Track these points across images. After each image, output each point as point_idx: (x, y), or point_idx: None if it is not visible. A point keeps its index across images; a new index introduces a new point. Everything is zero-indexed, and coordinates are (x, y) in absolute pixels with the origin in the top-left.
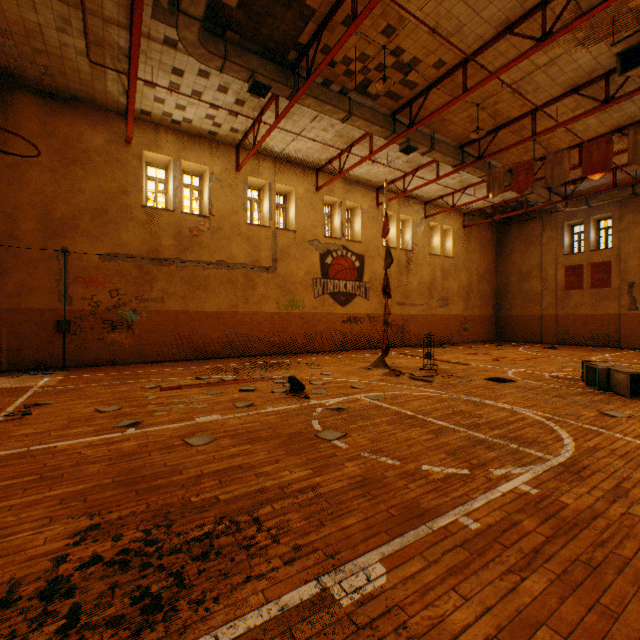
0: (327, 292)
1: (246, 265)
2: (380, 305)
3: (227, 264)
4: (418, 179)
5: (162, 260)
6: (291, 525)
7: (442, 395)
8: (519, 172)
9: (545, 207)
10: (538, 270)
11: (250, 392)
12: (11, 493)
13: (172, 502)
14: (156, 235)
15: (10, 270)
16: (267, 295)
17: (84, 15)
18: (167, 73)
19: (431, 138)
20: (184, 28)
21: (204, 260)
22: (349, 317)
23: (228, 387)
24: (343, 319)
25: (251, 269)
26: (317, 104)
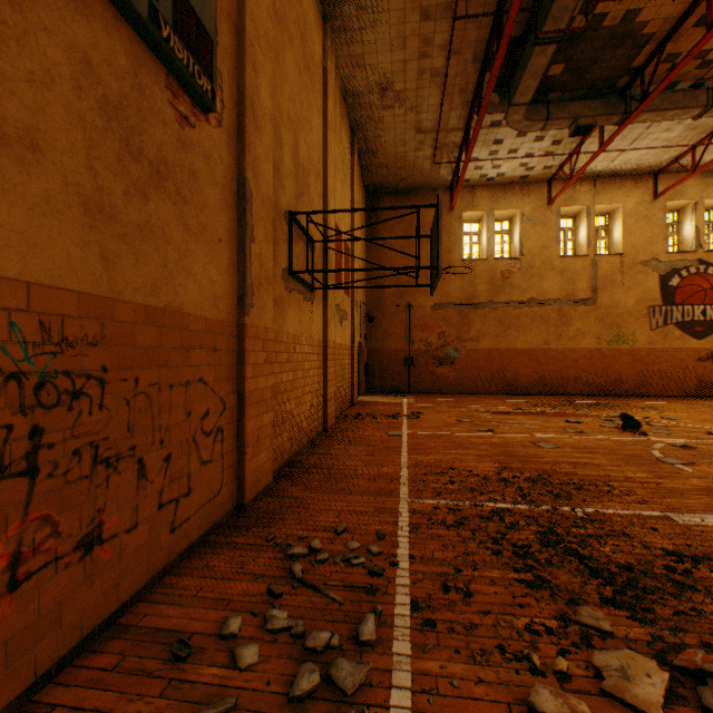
0: (670, 322)
1: (558, 300)
2: None
3: (537, 301)
4: None
5: (477, 304)
6: (637, 493)
7: None
8: None
9: None
10: None
11: (576, 423)
12: (449, 448)
13: (544, 468)
14: (472, 283)
15: (378, 323)
16: (583, 330)
17: (437, 138)
18: (488, 146)
19: None
20: (511, 115)
21: (514, 300)
22: (709, 353)
23: (551, 418)
24: (698, 356)
25: (564, 304)
26: (655, 115)
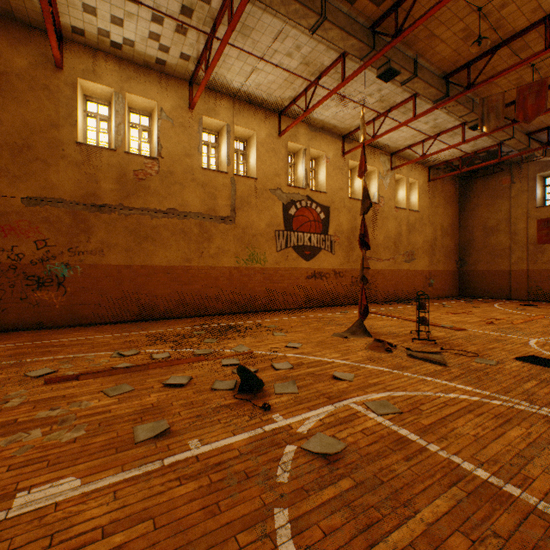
0: (290, 245)
1: (201, 214)
2: (346, 260)
3: (179, 213)
4: (388, 124)
5: (101, 206)
6: None
7: (490, 401)
8: (526, 96)
9: (515, 158)
10: (506, 224)
11: (178, 389)
12: None
13: None
14: (94, 177)
15: None
16: (225, 248)
17: None
18: None
19: (414, 62)
20: None
21: (152, 208)
22: (314, 272)
23: (151, 375)
24: (307, 274)
25: (206, 219)
26: (281, 0)
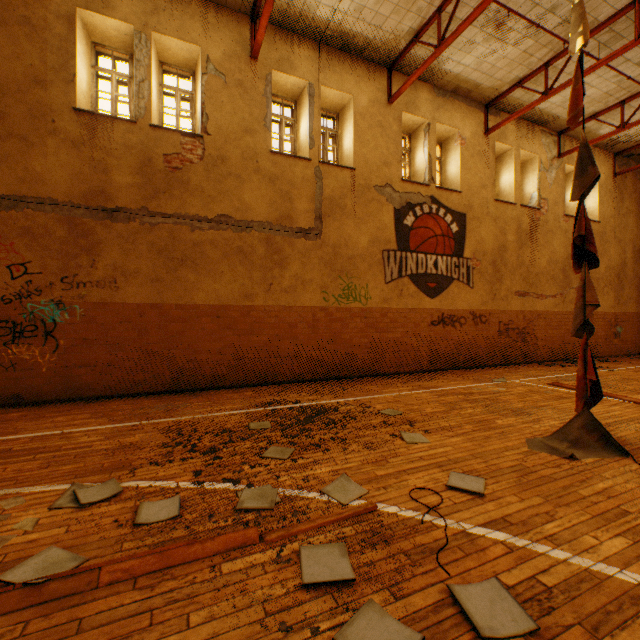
0: (406, 274)
1: (268, 224)
2: (490, 296)
3: (234, 222)
4: (569, 72)
5: (113, 211)
6: None
7: None
8: None
9: None
10: None
11: None
12: None
13: None
14: (101, 165)
15: None
16: (305, 277)
17: None
18: None
19: None
20: None
21: (192, 213)
22: (441, 315)
23: (78, 638)
24: (432, 319)
25: (277, 232)
26: None
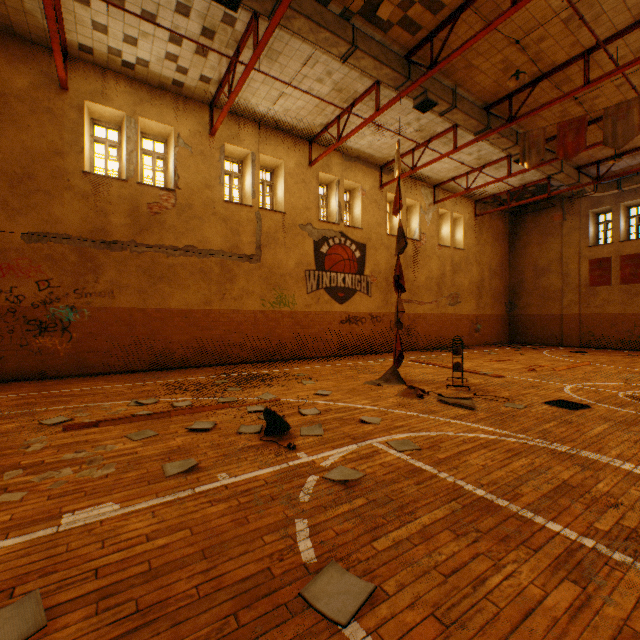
0: (322, 287)
1: (223, 252)
2: (384, 303)
3: (198, 250)
4: (429, 154)
5: (111, 243)
6: None
7: (507, 439)
8: (566, 132)
9: (567, 193)
10: (558, 264)
11: (203, 433)
12: None
13: None
14: (103, 211)
15: None
16: (249, 289)
17: None
18: None
19: (453, 92)
20: None
21: (168, 244)
22: (348, 316)
23: (174, 422)
24: (341, 319)
25: (229, 257)
26: (310, 28)
